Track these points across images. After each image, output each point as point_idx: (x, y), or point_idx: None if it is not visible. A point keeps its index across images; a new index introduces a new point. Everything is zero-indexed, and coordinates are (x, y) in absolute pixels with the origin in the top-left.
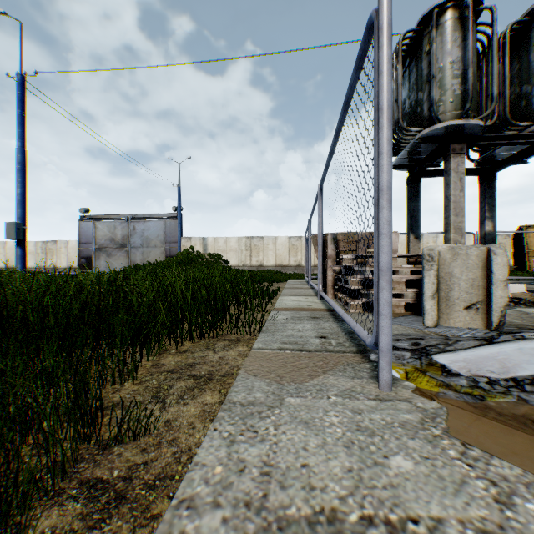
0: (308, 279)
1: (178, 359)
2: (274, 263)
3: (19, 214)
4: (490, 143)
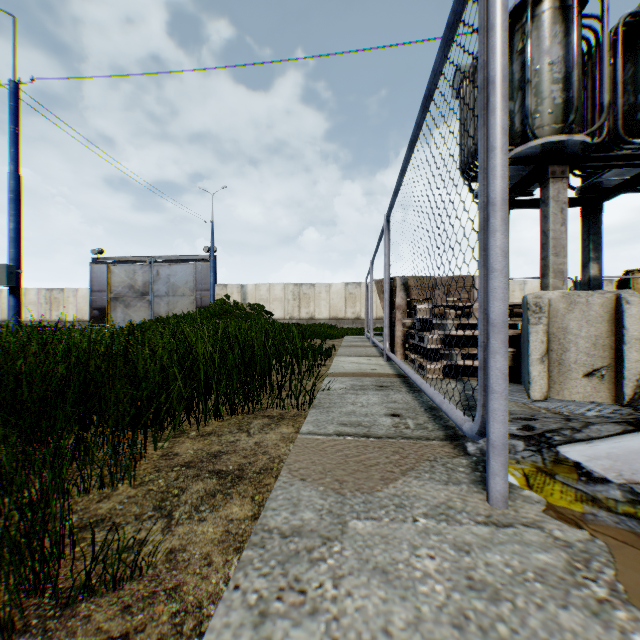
0: (370, 335)
1: (199, 445)
2: (327, 315)
3: (12, 255)
4: (598, 165)
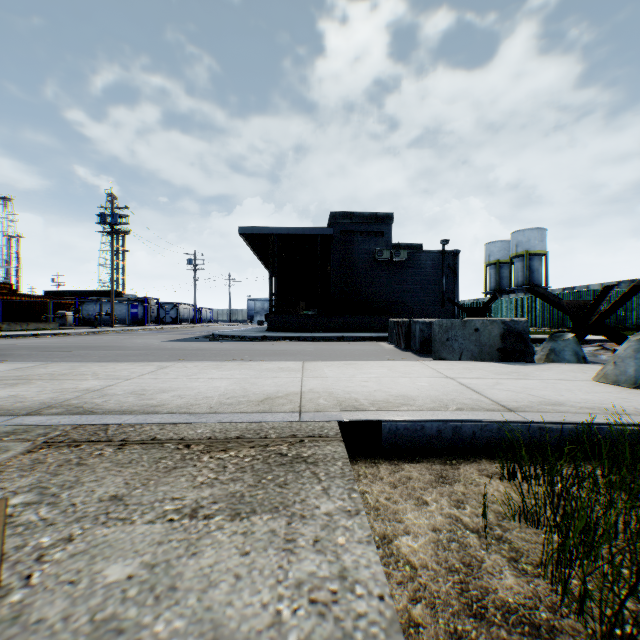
0: None
1: None
2: None
3: None
4: None
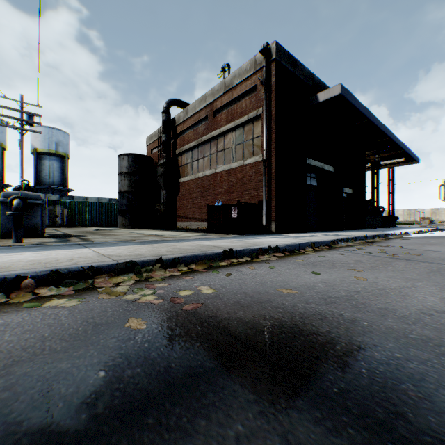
0: None
1: None
2: None
3: None
4: None
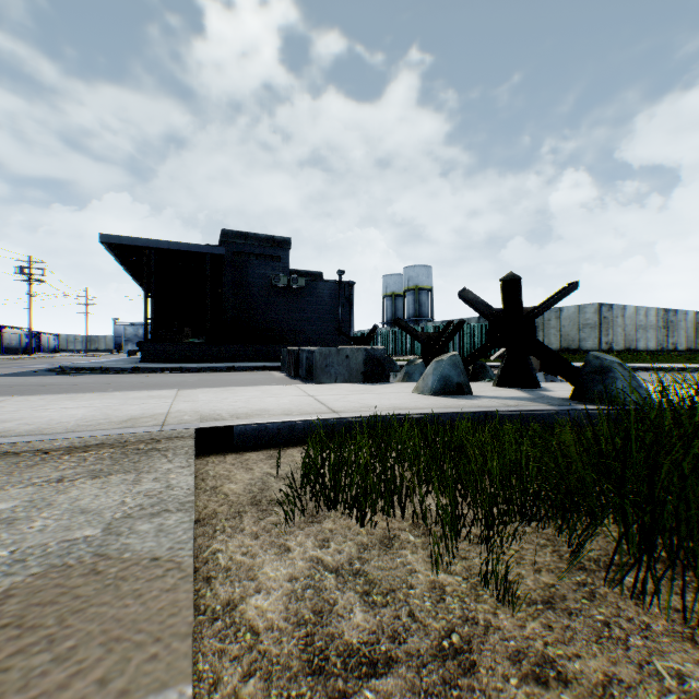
0: None
1: None
2: None
3: None
4: None
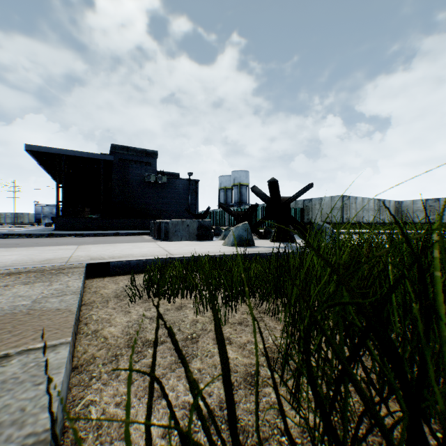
0: None
1: None
2: None
3: None
4: None
